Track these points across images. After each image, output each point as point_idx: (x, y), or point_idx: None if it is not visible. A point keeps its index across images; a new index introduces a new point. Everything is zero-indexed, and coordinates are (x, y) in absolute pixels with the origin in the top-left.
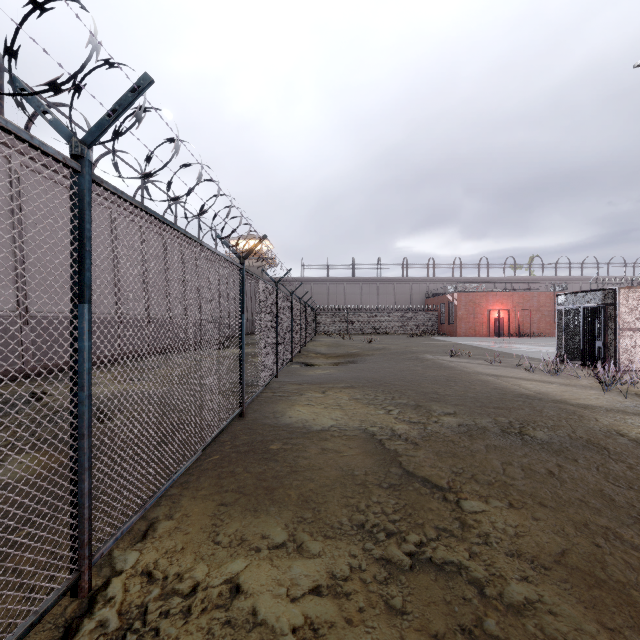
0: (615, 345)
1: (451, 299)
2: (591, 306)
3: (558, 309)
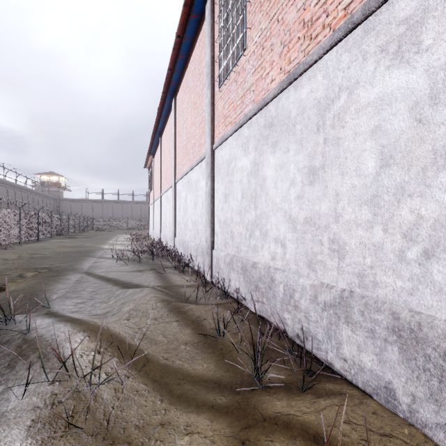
0: None
1: None
2: None
3: None
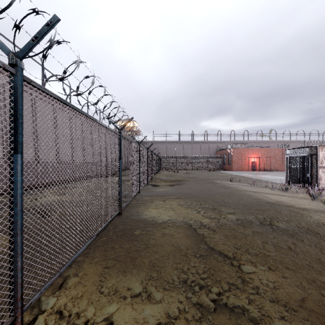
0: (316, 176)
1: (229, 152)
2: (304, 155)
3: (286, 157)
